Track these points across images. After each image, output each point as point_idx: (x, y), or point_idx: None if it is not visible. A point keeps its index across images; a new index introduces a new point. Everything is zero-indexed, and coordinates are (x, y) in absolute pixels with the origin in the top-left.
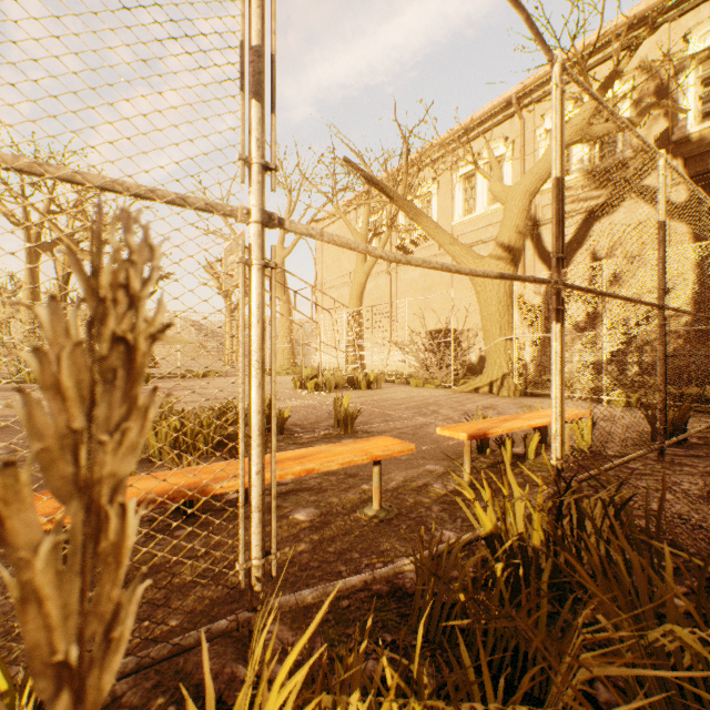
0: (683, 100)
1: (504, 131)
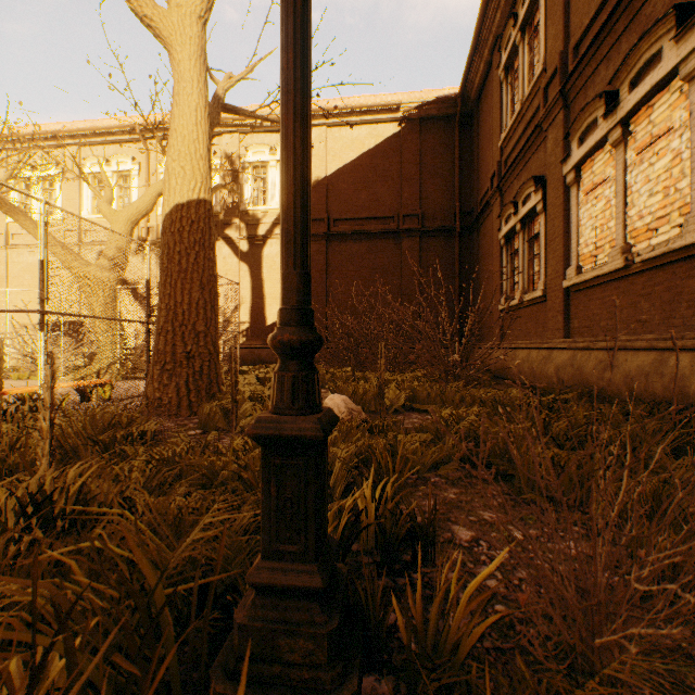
0: (246, 187)
1: (133, 150)
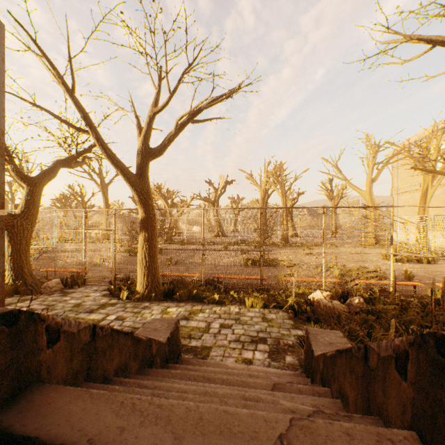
0: None
1: None
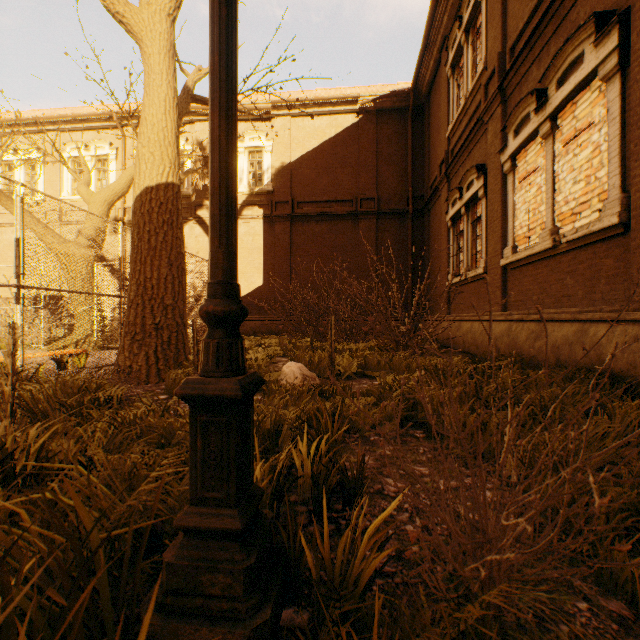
0: None
1: (110, 136)
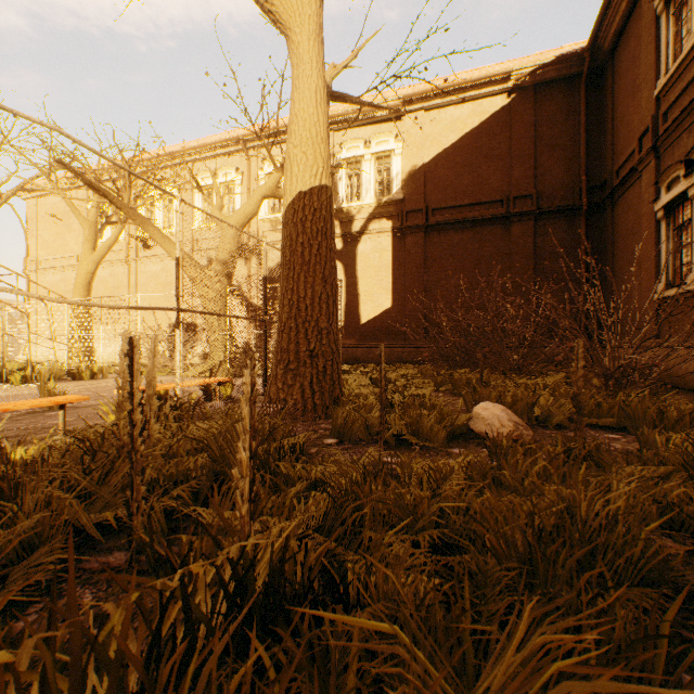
0: (340, 185)
1: (236, 161)
